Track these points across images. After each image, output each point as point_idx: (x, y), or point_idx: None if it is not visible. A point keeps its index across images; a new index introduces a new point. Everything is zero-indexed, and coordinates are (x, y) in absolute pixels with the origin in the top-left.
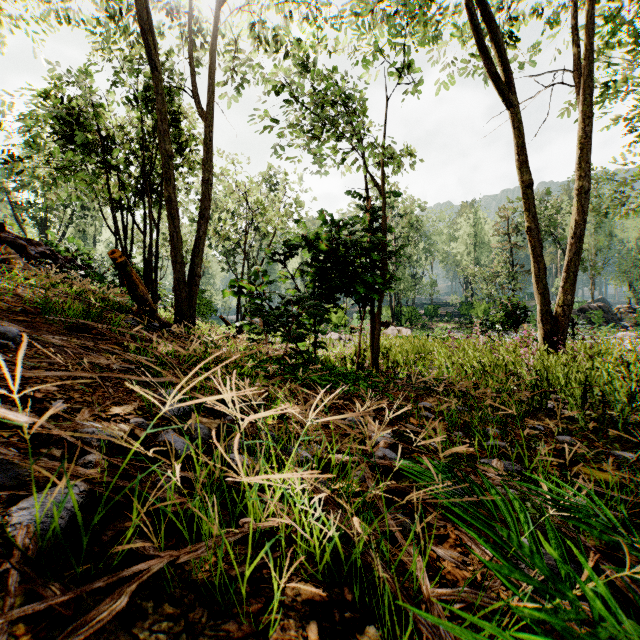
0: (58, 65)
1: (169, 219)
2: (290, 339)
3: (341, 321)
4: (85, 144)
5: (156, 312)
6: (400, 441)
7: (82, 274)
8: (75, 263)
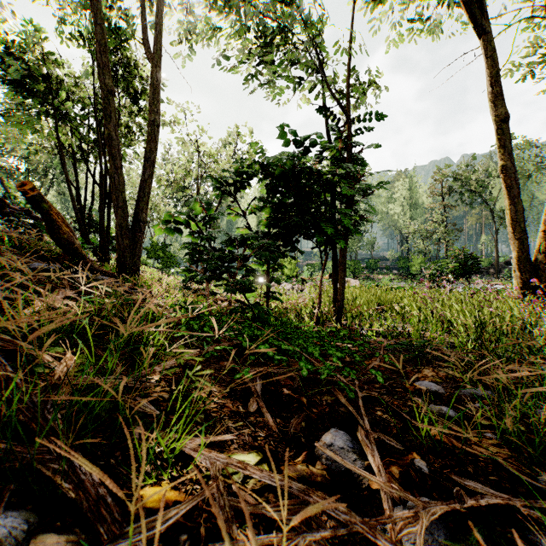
0: (2, 6)
1: (110, 159)
2: (234, 289)
3: (293, 273)
4: (35, 92)
5: (107, 262)
6: (451, 518)
7: (29, 222)
8: (32, 214)
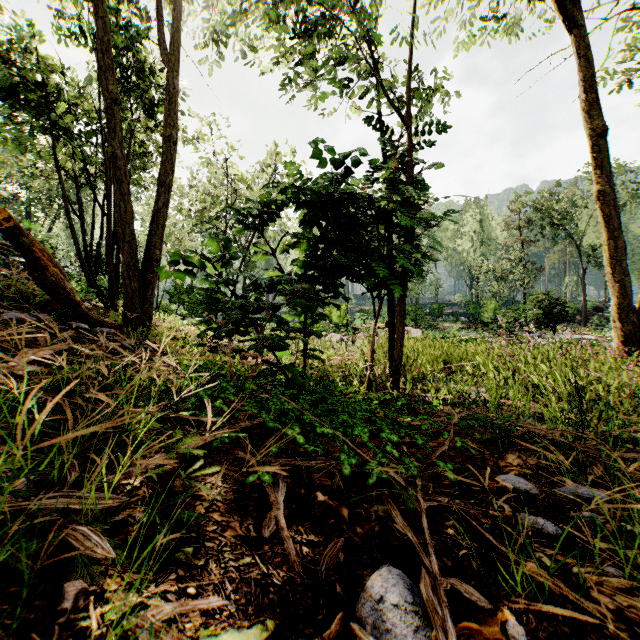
0: None
1: (114, 183)
2: (259, 347)
3: (342, 320)
4: (29, 102)
5: (116, 309)
6: None
7: (20, 261)
8: None
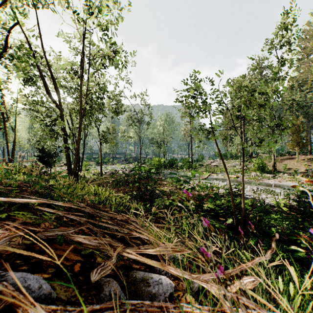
0: None
1: (8, 152)
2: None
3: None
4: None
5: None
6: None
7: None
8: None
